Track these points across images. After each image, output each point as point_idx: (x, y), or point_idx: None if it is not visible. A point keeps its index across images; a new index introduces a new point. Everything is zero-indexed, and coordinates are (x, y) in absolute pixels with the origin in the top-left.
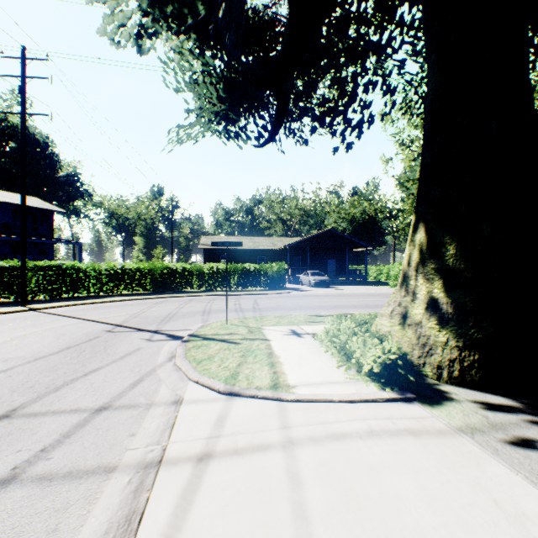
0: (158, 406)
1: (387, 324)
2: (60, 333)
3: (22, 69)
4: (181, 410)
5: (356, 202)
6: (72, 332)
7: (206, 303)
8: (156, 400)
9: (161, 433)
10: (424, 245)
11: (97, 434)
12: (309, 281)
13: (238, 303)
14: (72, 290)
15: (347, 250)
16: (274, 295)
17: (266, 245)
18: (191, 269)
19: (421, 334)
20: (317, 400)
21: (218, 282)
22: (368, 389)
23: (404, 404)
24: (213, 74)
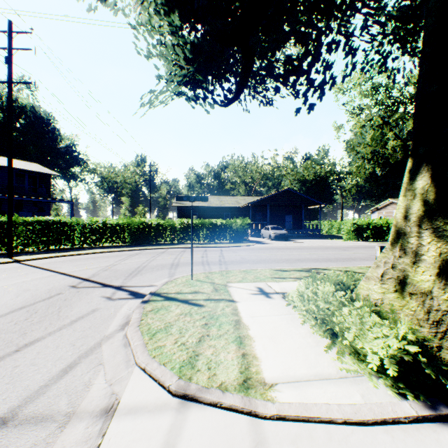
0: (79, 420)
1: (377, 290)
2: (25, 288)
3: (8, 41)
4: (108, 432)
5: (309, 165)
6: (37, 287)
7: (175, 256)
8: (81, 406)
9: None
10: (430, 193)
11: None
12: (270, 234)
13: (205, 255)
14: (58, 243)
15: (303, 207)
16: (238, 248)
17: (231, 203)
18: (164, 224)
19: (432, 308)
20: (309, 419)
21: (189, 235)
22: (379, 395)
23: (443, 429)
24: (181, 35)
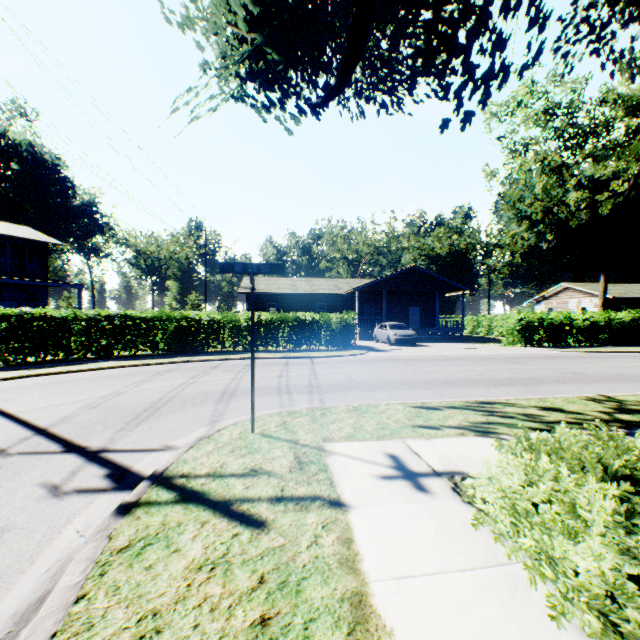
0: None
1: None
2: None
3: None
4: None
5: (443, 234)
6: None
7: (234, 374)
8: None
9: None
10: None
11: None
12: (388, 336)
13: (285, 373)
14: (41, 351)
15: (437, 294)
16: (340, 358)
17: (328, 288)
18: (222, 320)
19: None
20: None
21: (261, 338)
22: None
23: None
24: None
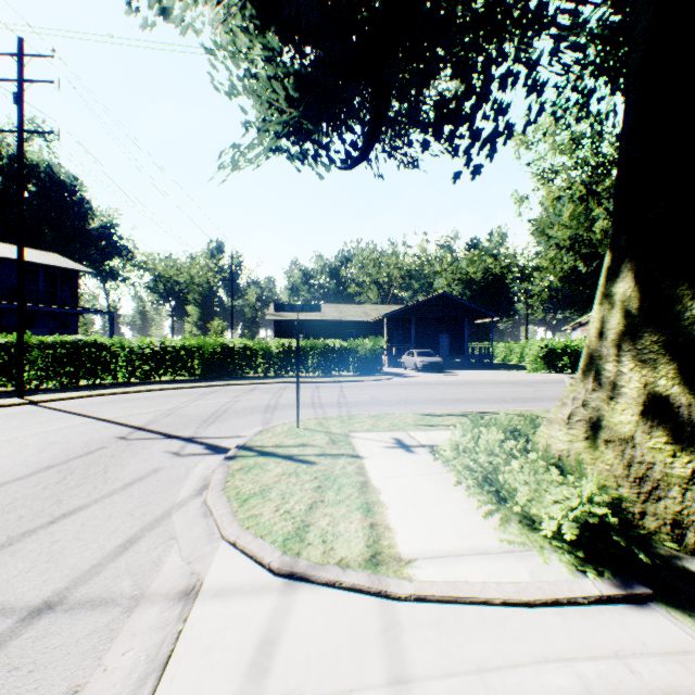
0: (150, 604)
1: (562, 438)
2: (50, 440)
3: (18, 69)
4: (191, 617)
5: (477, 258)
6: (68, 439)
7: (272, 395)
8: (151, 587)
9: (135, 688)
10: (634, 301)
11: (1, 686)
12: (415, 363)
13: (317, 394)
14: (93, 375)
15: (466, 321)
16: (367, 383)
17: (357, 315)
18: (254, 347)
19: (634, 460)
20: (458, 599)
21: (292, 364)
22: (553, 571)
23: (634, 611)
24: (280, 64)
